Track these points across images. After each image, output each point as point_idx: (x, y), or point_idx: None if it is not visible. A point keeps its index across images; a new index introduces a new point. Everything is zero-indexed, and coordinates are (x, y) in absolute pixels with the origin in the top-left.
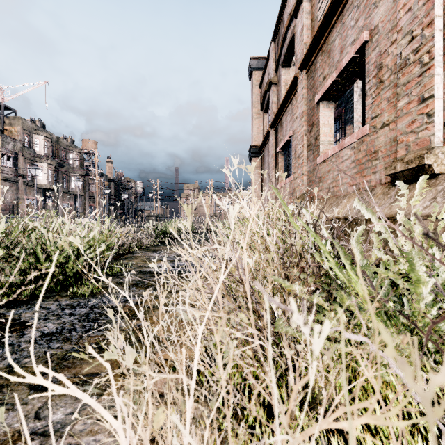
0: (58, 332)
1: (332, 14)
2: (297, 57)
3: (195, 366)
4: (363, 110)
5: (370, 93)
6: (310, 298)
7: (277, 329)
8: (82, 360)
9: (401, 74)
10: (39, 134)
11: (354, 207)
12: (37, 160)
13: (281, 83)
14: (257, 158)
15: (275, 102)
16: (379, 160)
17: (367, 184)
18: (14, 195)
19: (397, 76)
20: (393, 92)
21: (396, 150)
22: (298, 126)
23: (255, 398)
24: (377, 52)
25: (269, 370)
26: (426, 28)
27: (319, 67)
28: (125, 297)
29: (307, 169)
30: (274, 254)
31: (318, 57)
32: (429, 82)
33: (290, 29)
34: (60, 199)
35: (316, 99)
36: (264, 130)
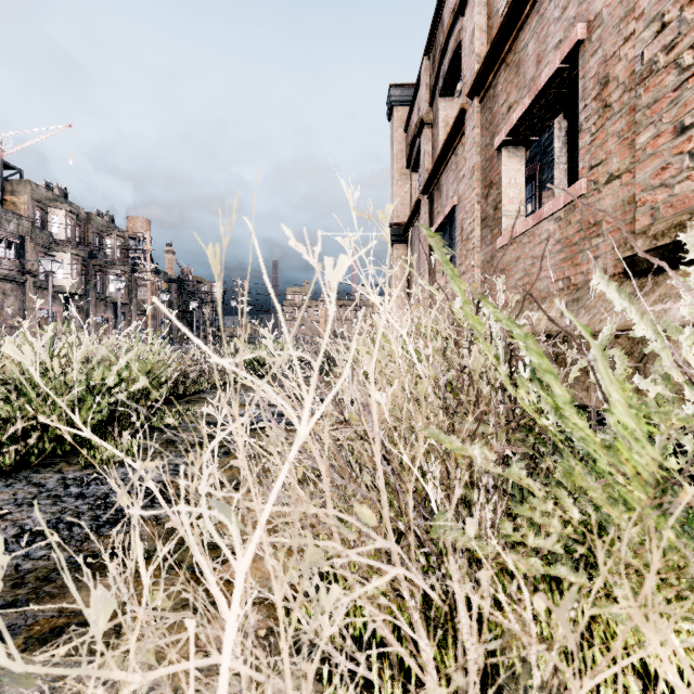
0: (48, 527)
1: (523, 1)
2: (466, 77)
3: (226, 662)
4: (570, 167)
5: (588, 126)
6: (503, 473)
7: (435, 535)
8: (80, 582)
9: (643, 88)
10: (59, 207)
11: (560, 316)
12: (54, 249)
13: (439, 122)
14: (401, 244)
15: (430, 153)
16: (603, 236)
17: (582, 278)
18: (18, 304)
19: (635, 94)
20: (627, 121)
21: (633, 218)
22: (467, 188)
23: (393, 663)
24: (600, 57)
25: (420, 623)
26: (688, 6)
27: (501, 90)
28: (177, 465)
29: (481, 257)
30: (428, 389)
31: (499, 75)
32: (693, 98)
33: (454, 35)
34: (91, 310)
35: (497, 143)
36: (412, 199)
